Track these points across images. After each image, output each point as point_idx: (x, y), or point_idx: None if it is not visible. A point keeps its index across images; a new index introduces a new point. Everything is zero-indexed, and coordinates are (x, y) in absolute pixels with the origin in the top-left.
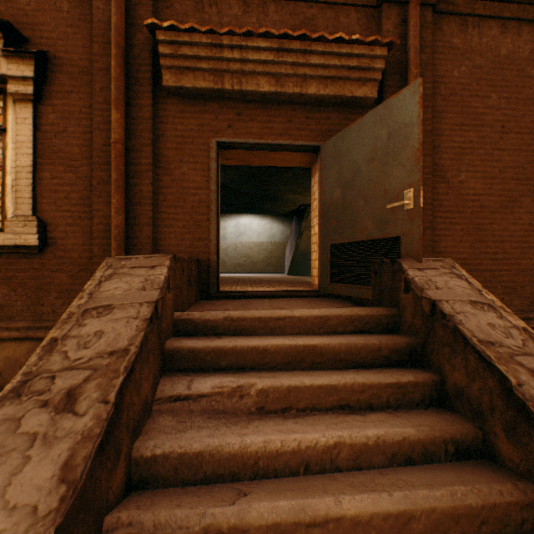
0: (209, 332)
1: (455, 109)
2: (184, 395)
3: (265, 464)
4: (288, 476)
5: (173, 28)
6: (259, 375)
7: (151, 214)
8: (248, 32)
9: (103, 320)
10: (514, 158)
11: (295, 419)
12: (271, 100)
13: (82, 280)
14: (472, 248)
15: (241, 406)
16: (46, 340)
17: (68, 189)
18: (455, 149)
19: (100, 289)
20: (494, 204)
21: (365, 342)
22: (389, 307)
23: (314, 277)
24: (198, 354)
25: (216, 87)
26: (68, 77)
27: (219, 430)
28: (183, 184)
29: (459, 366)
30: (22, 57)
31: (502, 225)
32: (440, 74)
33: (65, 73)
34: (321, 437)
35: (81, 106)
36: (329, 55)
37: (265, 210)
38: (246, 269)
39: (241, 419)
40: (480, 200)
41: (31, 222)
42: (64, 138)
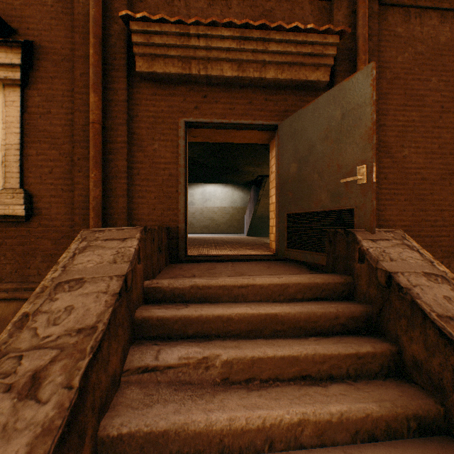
0: (176, 299)
1: (399, 91)
2: (152, 367)
3: (230, 442)
4: (253, 453)
5: (145, 19)
6: (224, 344)
7: (126, 186)
8: (213, 23)
9: (74, 295)
10: (452, 135)
11: (259, 391)
12: (233, 84)
13: (64, 246)
14: (414, 216)
15: (206, 377)
16: (18, 316)
17: (52, 165)
18: (399, 127)
19: (74, 261)
20: (434, 176)
21: (324, 311)
22: (343, 274)
23: (272, 241)
24: (166, 322)
25: (184, 72)
26: (51, 64)
27: (184, 405)
28: (155, 160)
29: (417, 339)
30: (11, 46)
31: (441, 196)
32: (385, 60)
33: (49, 61)
34: (285, 414)
35: (63, 90)
36: (286, 43)
37: (228, 180)
38: (211, 231)
39: (206, 391)
40: (421, 173)
41: (18, 194)
42: (48, 118)
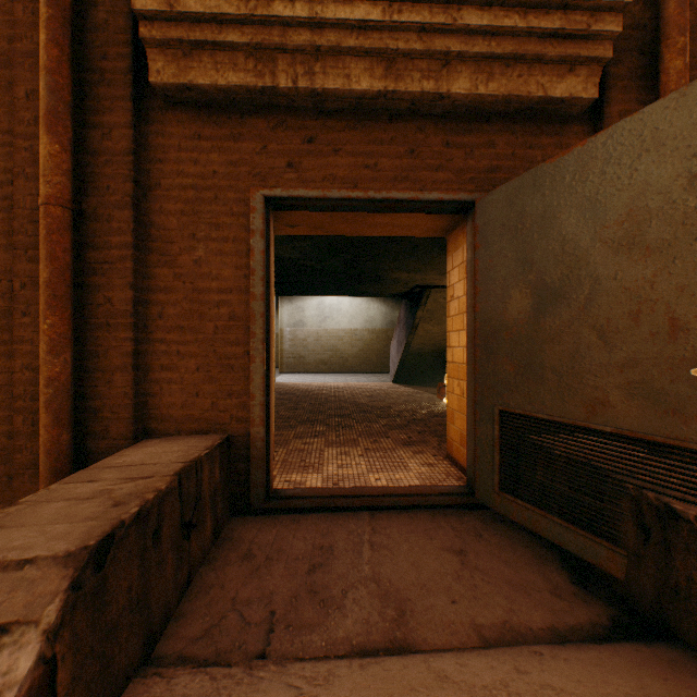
0: None
1: None
2: None
3: None
4: None
5: None
6: None
7: (130, 346)
8: None
9: None
10: None
11: None
12: (374, 110)
13: None
14: None
15: None
16: None
17: None
18: None
19: None
20: None
21: None
22: None
23: (453, 442)
24: None
25: (260, 83)
26: None
27: None
28: (198, 283)
29: None
30: None
31: None
32: None
33: None
34: None
35: None
36: (501, 6)
37: (361, 292)
38: (333, 368)
39: None
40: None
41: None
42: None
